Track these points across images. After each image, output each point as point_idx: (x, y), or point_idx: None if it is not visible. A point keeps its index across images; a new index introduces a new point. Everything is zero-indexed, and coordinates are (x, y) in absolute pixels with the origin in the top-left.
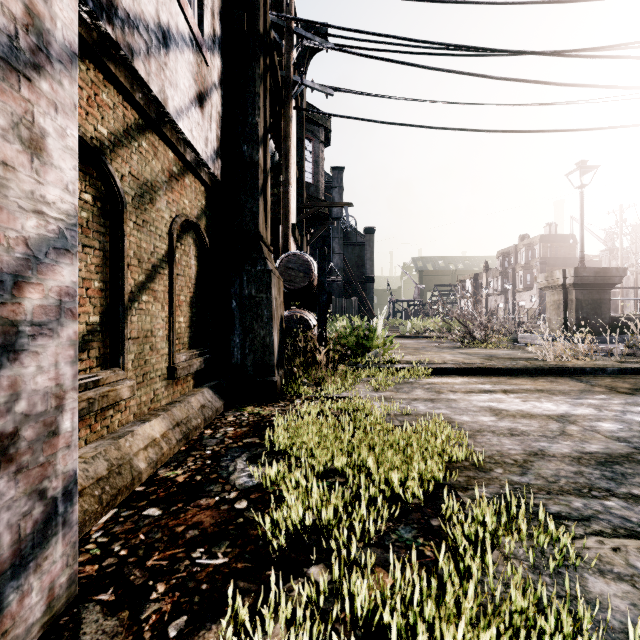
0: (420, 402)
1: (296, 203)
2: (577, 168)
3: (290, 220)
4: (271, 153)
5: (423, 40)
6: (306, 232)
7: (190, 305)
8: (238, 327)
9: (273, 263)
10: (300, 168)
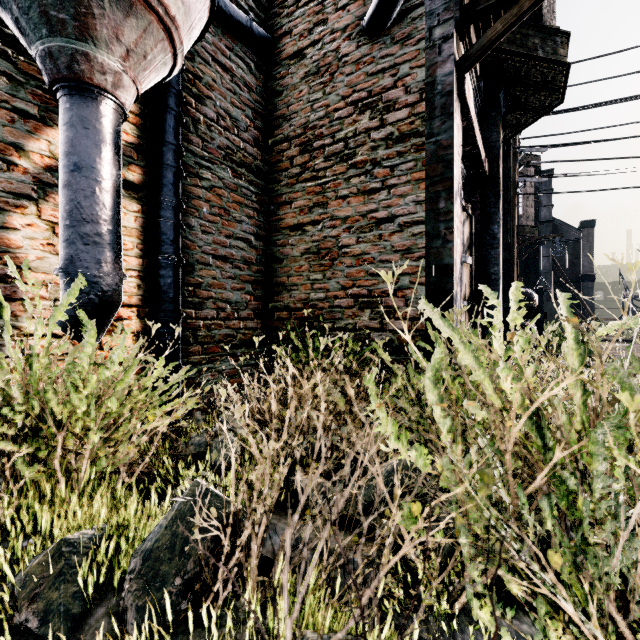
0: None
1: None
2: None
3: (515, 267)
4: None
5: (621, 138)
6: None
7: None
8: None
9: None
10: None
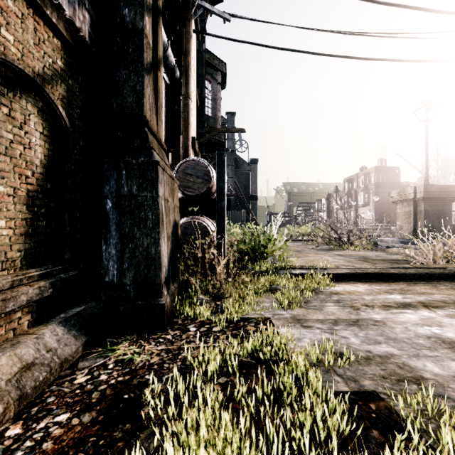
0: (345, 328)
1: (197, 128)
2: (424, 105)
3: (190, 132)
4: (171, 65)
5: None
6: (206, 158)
7: (28, 202)
8: (114, 234)
9: (166, 162)
10: (201, 99)
